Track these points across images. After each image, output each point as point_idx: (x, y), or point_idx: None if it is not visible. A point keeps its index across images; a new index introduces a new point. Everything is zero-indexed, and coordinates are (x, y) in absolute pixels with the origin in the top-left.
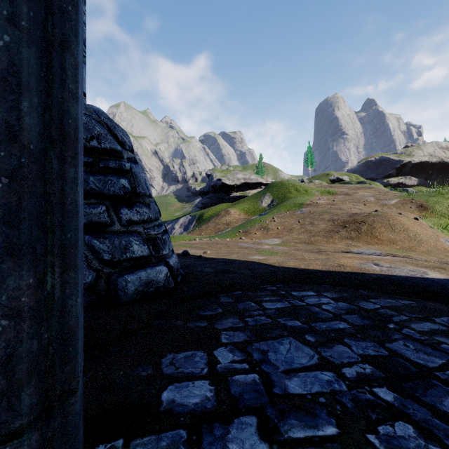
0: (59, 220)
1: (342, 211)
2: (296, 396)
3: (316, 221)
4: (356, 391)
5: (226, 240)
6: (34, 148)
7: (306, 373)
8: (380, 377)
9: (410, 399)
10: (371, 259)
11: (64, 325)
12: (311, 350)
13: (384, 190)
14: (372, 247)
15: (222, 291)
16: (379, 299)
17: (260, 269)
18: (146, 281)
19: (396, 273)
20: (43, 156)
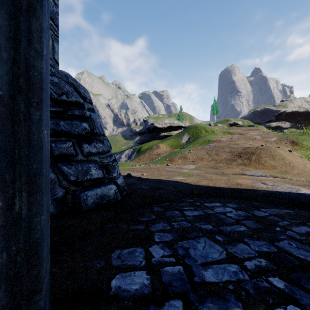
0: (26, 153)
1: (238, 146)
2: (211, 283)
3: (220, 152)
4: (255, 280)
5: (157, 166)
6: (3, 94)
7: (218, 265)
8: (273, 268)
9: (297, 287)
10: (259, 179)
11: (31, 238)
12: (221, 247)
13: (267, 131)
14: (259, 171)
15: (155, 202)
16: (267, 209)
17: (181, 187)
18: (101, 196)
19: (278, 189)
20: (11, 101)
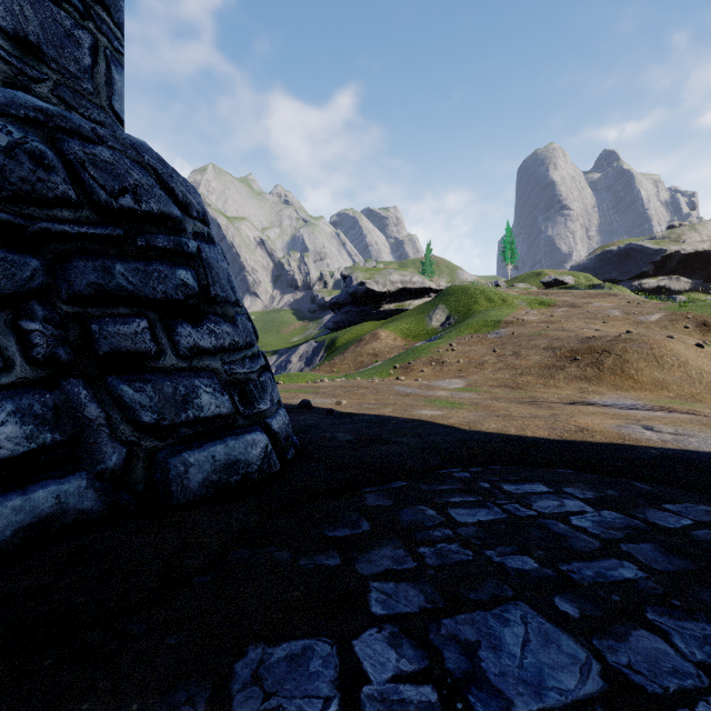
0: None
1: (568, 333)
2: None
3: (524, 350)
4: None
5: (374, 381)
6: None
7: None
8: None
9: None
10: (634, 417)
11: None
12: (579, 645)
13: (636, 298)
14: (625, 394)
15: (370, 481)
16: (684, 505)
17: (437, 436)
18: (225, 463)
19: (694, 446)
20: None
